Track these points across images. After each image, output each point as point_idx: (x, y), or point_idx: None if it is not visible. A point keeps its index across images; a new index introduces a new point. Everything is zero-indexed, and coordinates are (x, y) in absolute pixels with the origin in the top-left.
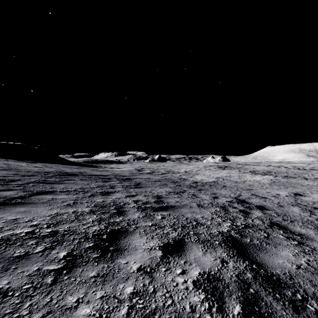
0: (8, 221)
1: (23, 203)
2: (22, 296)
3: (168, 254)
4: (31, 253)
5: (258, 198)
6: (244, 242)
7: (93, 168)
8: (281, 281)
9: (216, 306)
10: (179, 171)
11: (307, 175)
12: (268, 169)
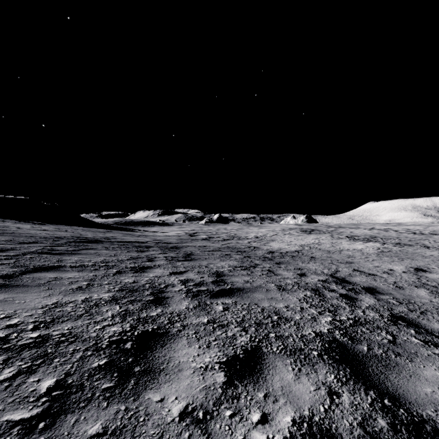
0: None
1: (6, 286)
2: None
3: (235, 378)
4: None
5: (363, 275)
6: (358, 351)
7: (126, 232)
8: None
9: None
10: (247, 236)
11: (428, 241)
12: (372, 234)
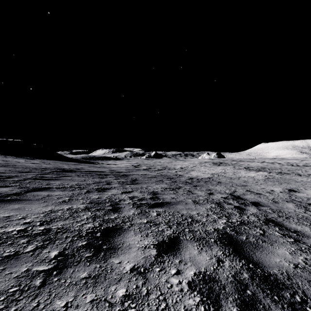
0: (0, 218)
1: (17, 200)
2: (7, 301)
3: (162, 252)
4: (21, 252)
5: (252, 194)
6: (240, 239)
7: (90, 165)
8: (279, 281)
9: (212, 310)
10: (174, 167)
11: (301, 171)
12: (262, 165)
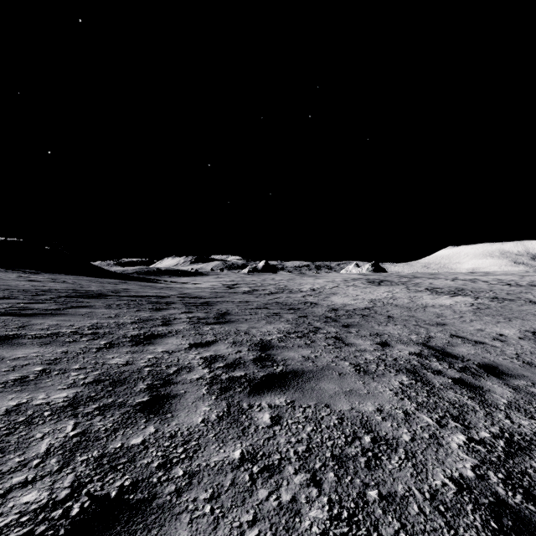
0: None
1: None
2: None
3: None
4: None
5: (469, 344)
6: None
7: (146, 284)
8: None
9: None
10: (300, 289)
11: (531, 295)
12: (457, 285)
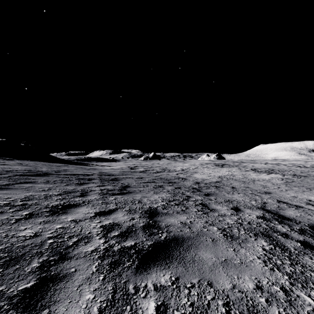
0: None
1: None
2: None
3: None
4: None
5: (293, 208)
6: None
7: (80, 166)
8: None
9: None
10: (175, 169)
11: None
12: (269, 167)
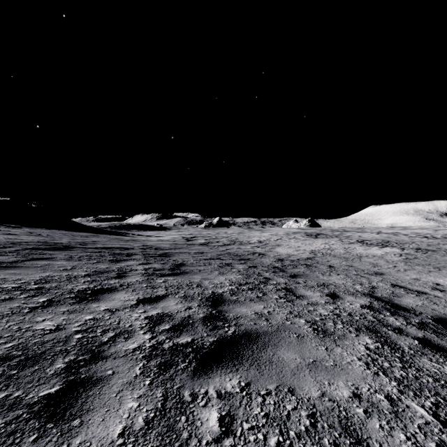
0: None
1: None
2: None
3: None
4: None
5: (412, 295)
6: None
7: (114, 237)
8: None
9: None
10: (249, 241)
11: None
12: (382, 238)
